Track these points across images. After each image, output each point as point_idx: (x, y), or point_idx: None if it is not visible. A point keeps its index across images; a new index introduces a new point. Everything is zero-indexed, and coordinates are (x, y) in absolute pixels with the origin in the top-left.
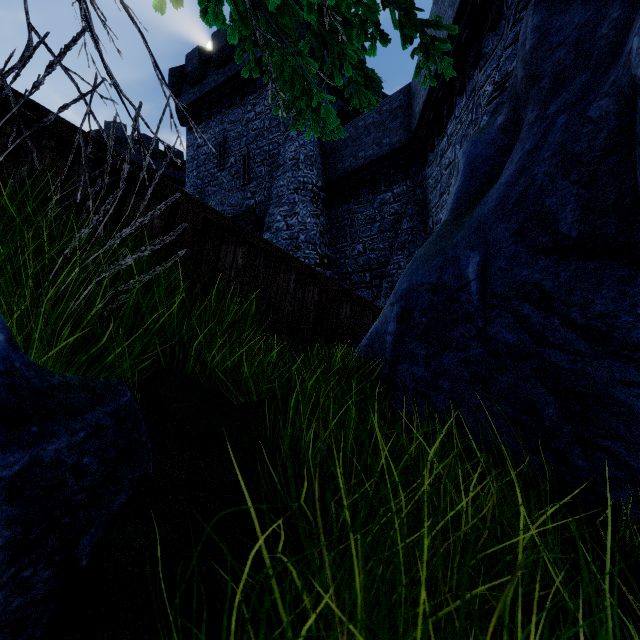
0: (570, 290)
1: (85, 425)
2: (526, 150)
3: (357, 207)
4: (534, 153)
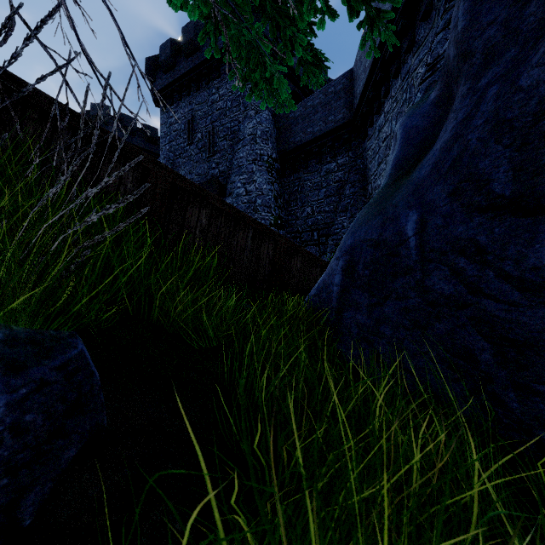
0: (504, 245)
1: (27, 381)
2: (459, 119)
3: (306, 175)
4: (467, 121)
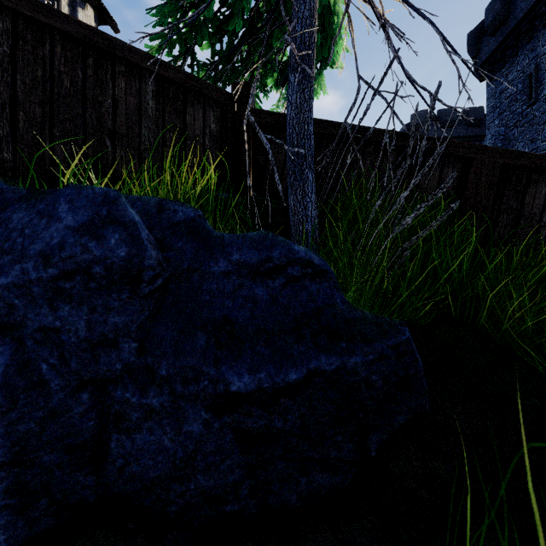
0: None
1: (373, 351)
2: None
3: None
4: None
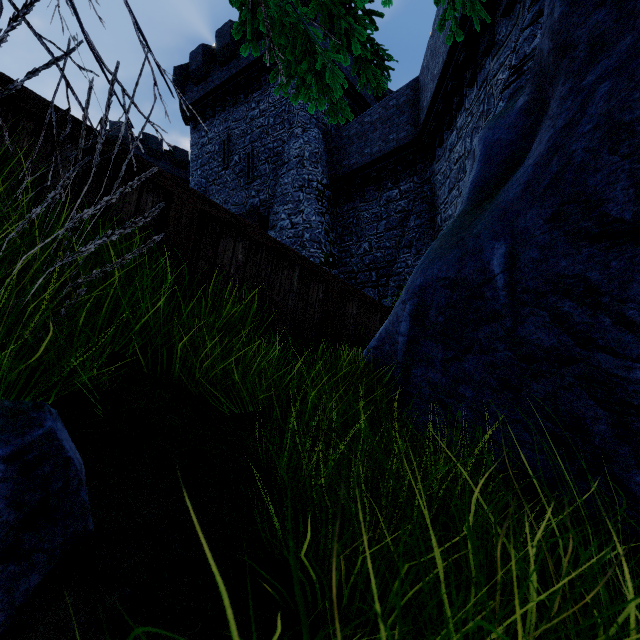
0: (625, 283)
1: None
2: (559, 126)
3: (363, 205)
4: (570, 128)
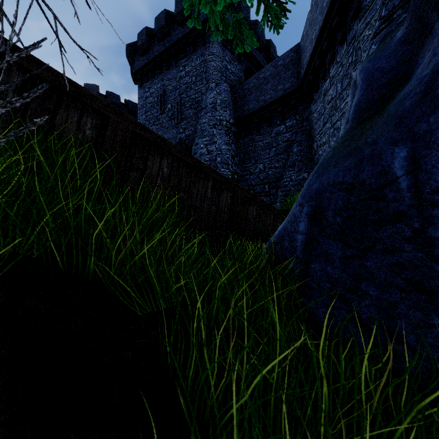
0: None
1: None
2: None
3: (259, 137)
4: None
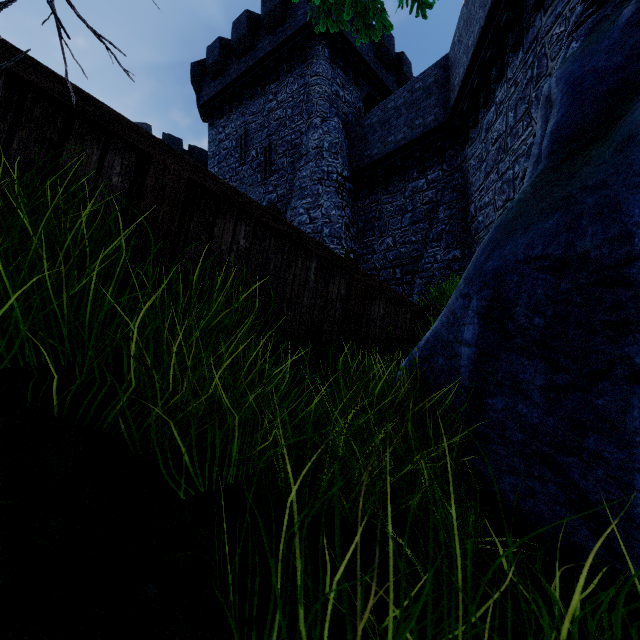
0: None
1: None
2: None
3: (386, 197)
4: None
